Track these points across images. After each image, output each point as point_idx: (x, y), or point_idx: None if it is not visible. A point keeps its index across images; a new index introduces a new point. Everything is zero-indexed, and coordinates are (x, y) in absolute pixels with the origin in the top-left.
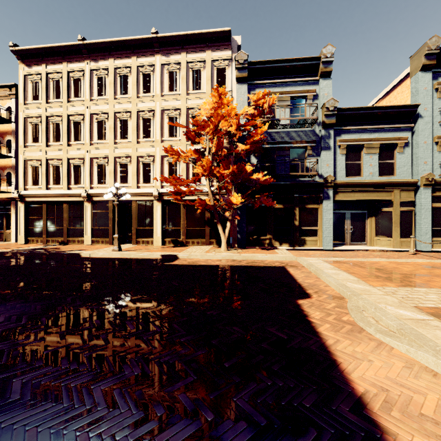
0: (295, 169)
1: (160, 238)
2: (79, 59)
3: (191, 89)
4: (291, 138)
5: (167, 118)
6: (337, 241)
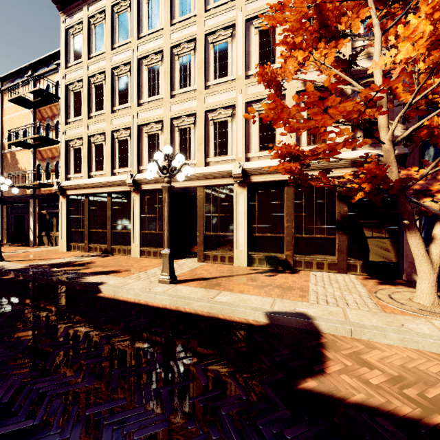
0: None
1: (245, 252)
2: None
3: None
4: None
5: (256, 32)
6: None
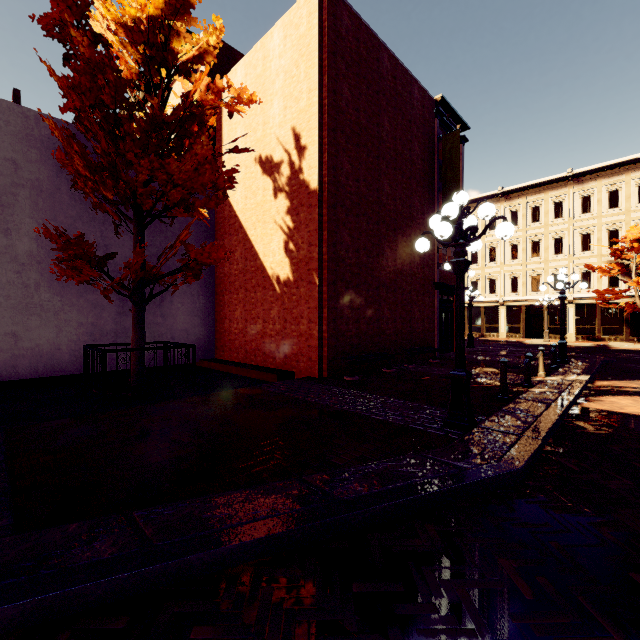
0: None
1: (573, 334)
2: (495, 202)
3: (606, 208)
4: None
5: (579, 236)
6: None
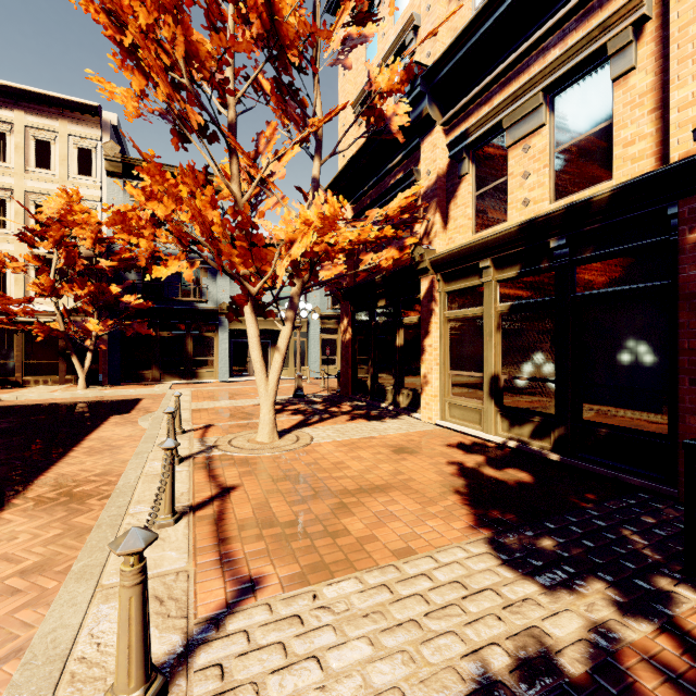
0: (188, 291)
1: None
2: None
3: (33, 165)
4: None
5: None
6: (241, 372)
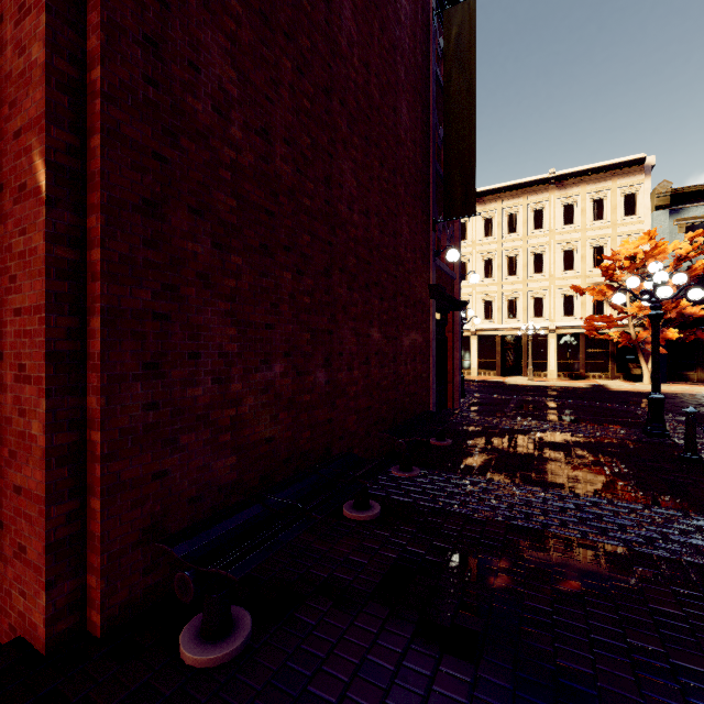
0: None
1: (555, 371)
2: None
3: (591, 220)
4: None
5: (561, 251)
6: None
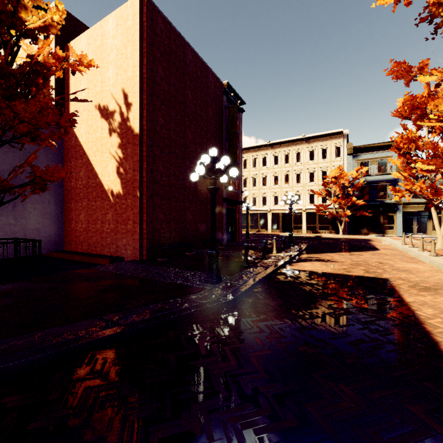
0: (380, 195)
1: (305, 230)
2: (265, 149)
3: (321, 158)
4: (377, 180)
5: (308, 173)
6: (408, 233)
